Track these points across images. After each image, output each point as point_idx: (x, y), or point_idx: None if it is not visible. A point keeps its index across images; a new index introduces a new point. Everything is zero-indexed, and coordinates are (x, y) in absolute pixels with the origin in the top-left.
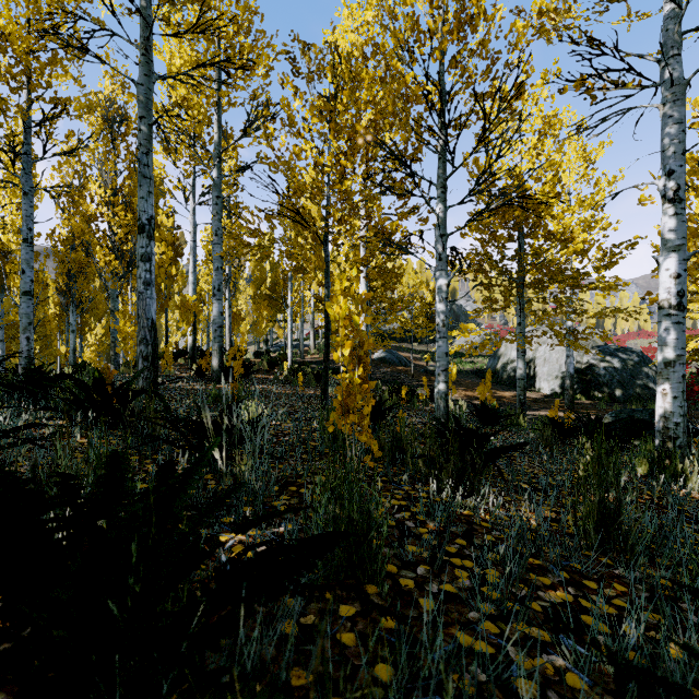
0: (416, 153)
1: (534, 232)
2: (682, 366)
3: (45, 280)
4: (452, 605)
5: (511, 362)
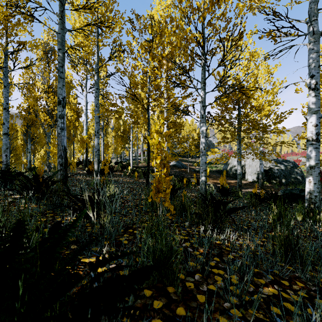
0: (191, 66)
1: (245, 106)
2: (318, 168)
3: (16, 128)
4: (215, 298)
5: (234, 166)
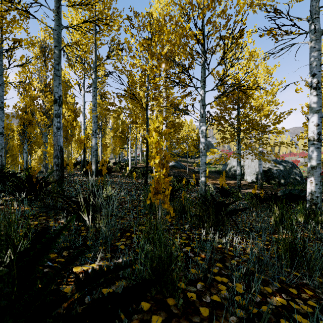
0: (191, 65)
1: (245, 105)
2: (319, 169)
3: (12, 128)
4: (219, 311)
5: (233, 167)
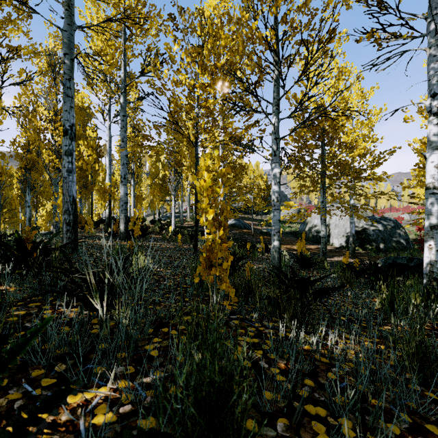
0: (259, 80)
1: (332, 142)
2: None
3: (9, 172)
4: None
5: (314, 226)
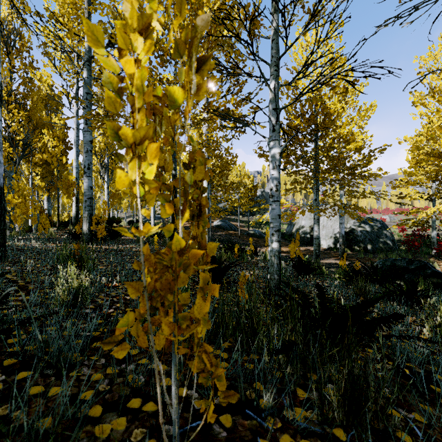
0: (253, 29)
1: (327, 133)
2: None
3: None
4: None
5: (302, 227)
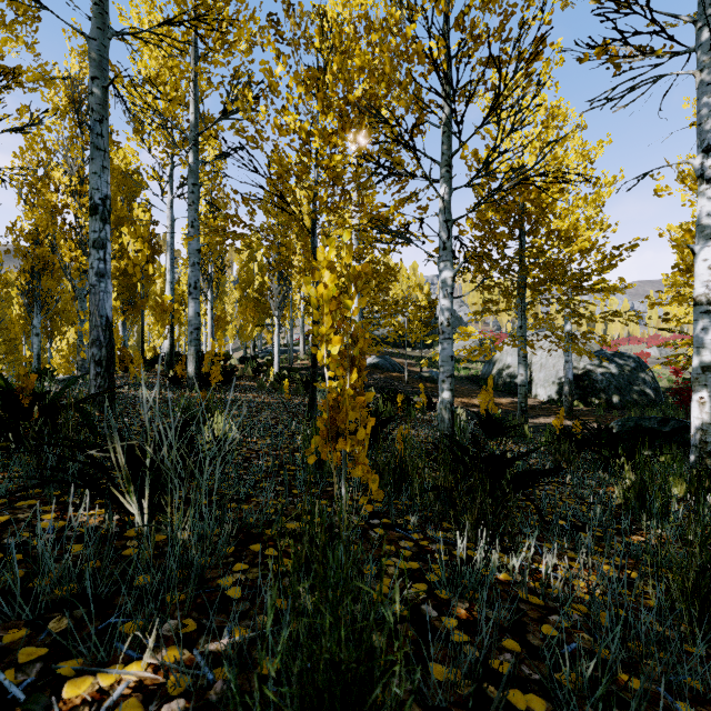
0: (417, 124)
1: (537, 229)
2: None
3: (4, 277)
4: None
5: (507, 367)
